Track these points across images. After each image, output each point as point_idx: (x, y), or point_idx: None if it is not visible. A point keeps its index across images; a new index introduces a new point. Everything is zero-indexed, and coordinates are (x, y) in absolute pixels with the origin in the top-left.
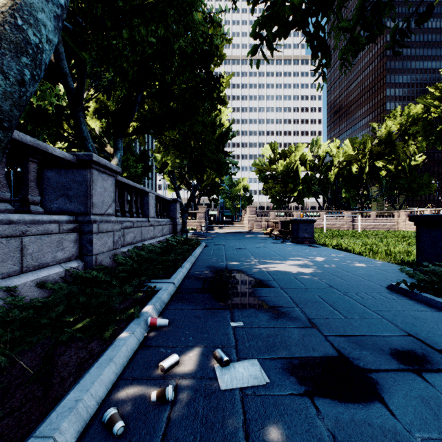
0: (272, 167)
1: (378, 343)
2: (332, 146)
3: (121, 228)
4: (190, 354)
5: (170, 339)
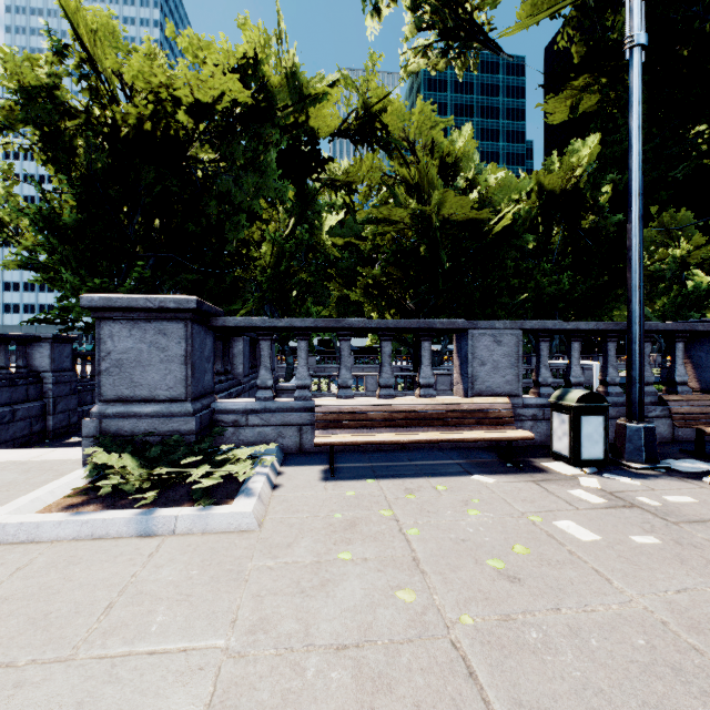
0: None
1: None
2: None
3: None
4: None
5: None
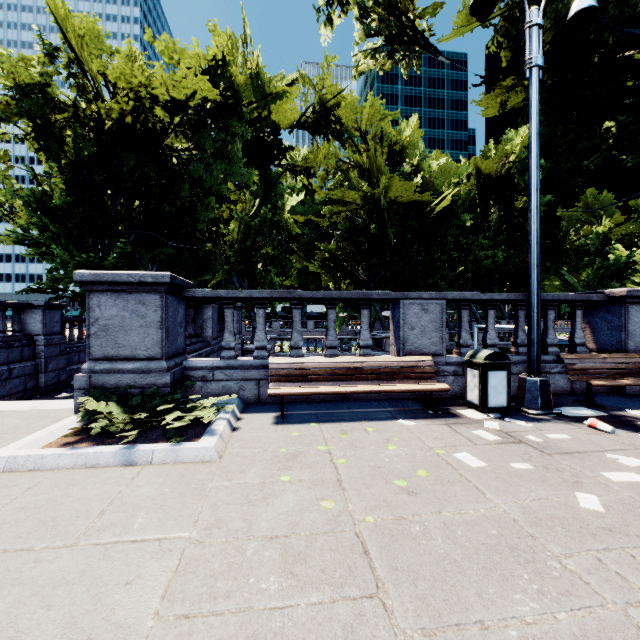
0: None
1: None
2: None
3: None
4: None
5: None
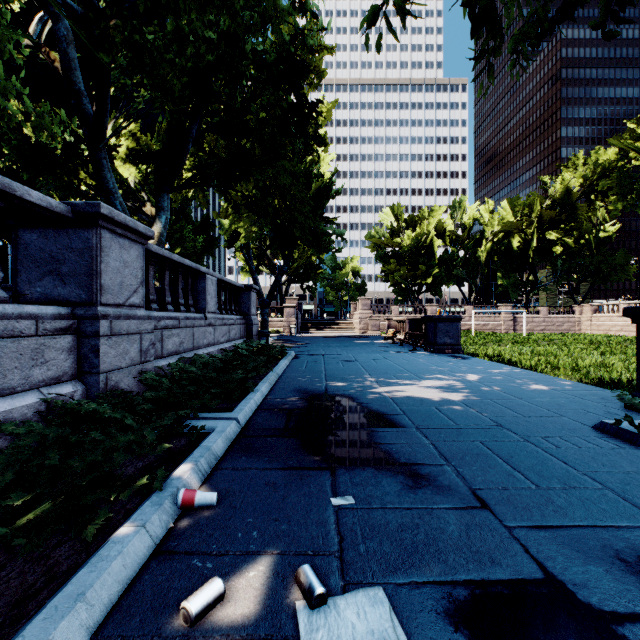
0: (395, 240)
1: (614, 545)
2: (483, 209)
3: (156, 328)
4: (251, 573)
5: (216, 535)
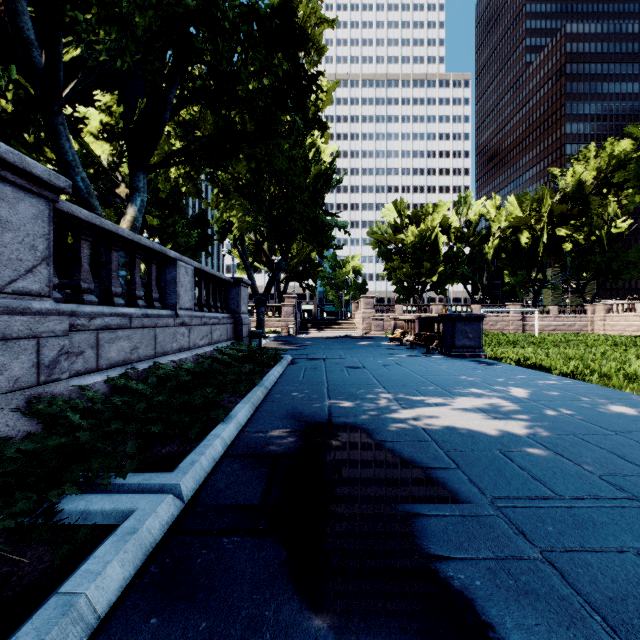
0: (398, 237)
1: None
2: (489, 205)
3: (87, 329)
4: None
5: None
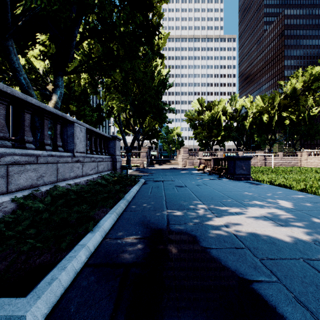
0: (200, 117)
1: None
2: (247, 100)
3: None
4: None
5: None
